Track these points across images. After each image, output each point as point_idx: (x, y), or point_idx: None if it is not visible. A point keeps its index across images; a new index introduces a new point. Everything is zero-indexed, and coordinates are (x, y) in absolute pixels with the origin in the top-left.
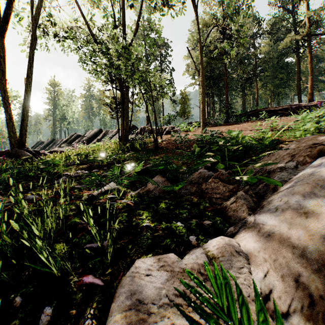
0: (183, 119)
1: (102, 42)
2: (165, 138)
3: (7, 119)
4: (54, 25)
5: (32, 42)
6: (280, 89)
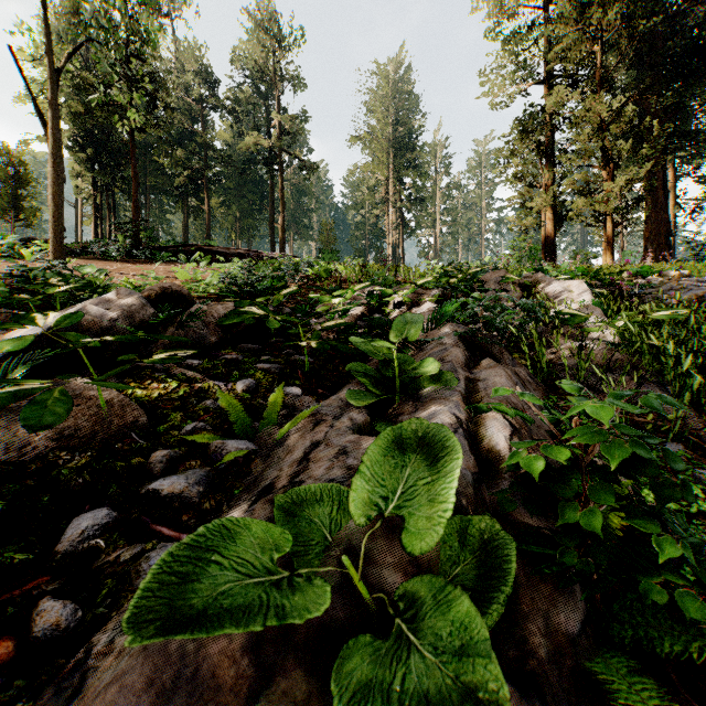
0: (14, 226)
1: None
2: None
3: None
4: None
5: None
6: (250, 219)
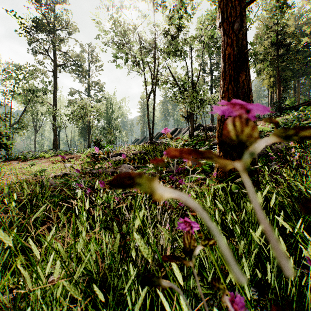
0: None
1: (181, 84)
2: None
3: (149, 130)
4: (158, 81)
5: (154, 98)
6: None
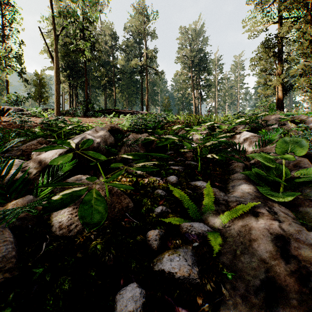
0: (39, 104)
1: None
2: (7, 120)
3: None
4: None
5: None
6: (132, 97)
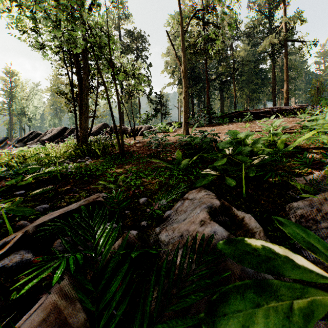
0: (161, 119)
1: None
2: (139, 139)
3: None
4: None
5: None
6: (255, 93)
